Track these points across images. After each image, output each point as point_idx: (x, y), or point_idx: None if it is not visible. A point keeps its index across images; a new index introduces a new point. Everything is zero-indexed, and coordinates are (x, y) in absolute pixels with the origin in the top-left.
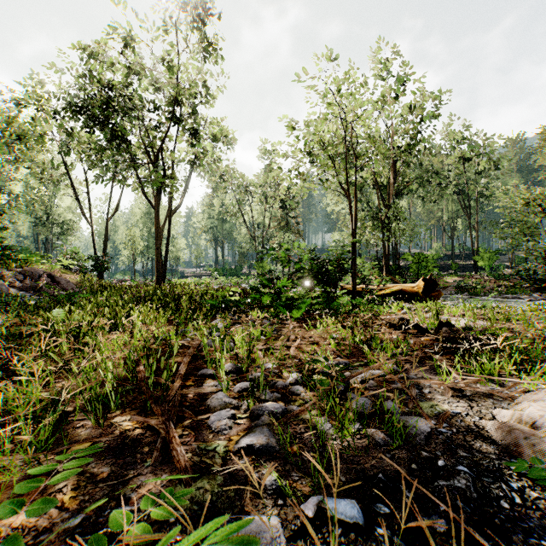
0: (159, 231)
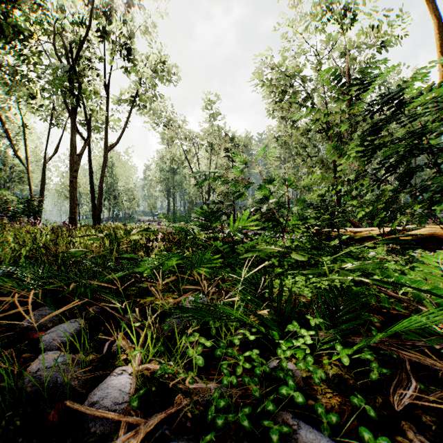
0: (74, 160)
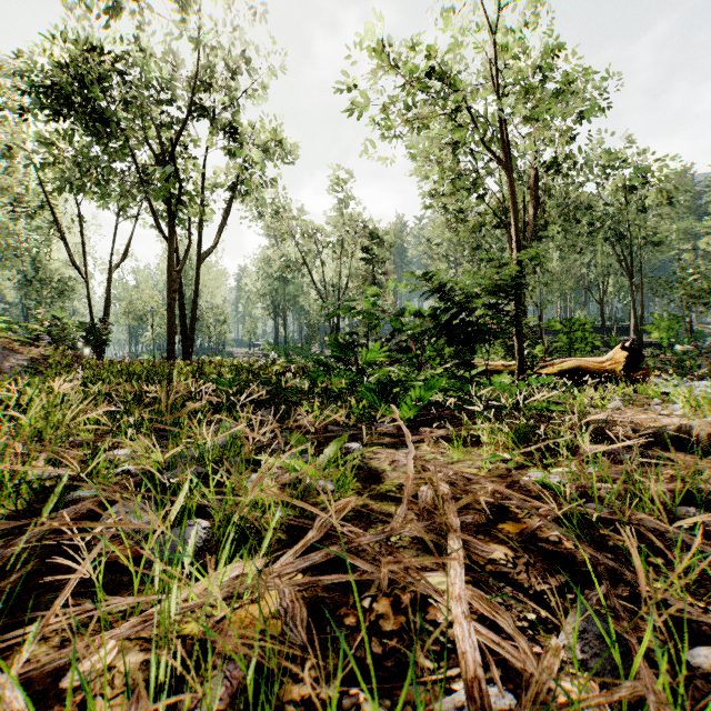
0: (173, 278)
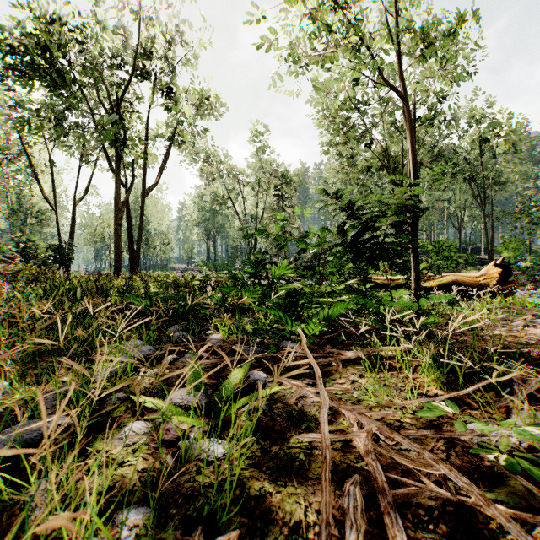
0: (119, 207)
